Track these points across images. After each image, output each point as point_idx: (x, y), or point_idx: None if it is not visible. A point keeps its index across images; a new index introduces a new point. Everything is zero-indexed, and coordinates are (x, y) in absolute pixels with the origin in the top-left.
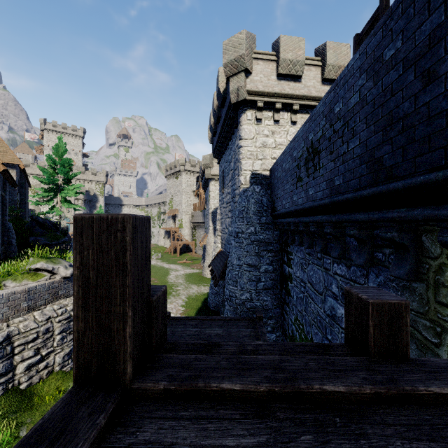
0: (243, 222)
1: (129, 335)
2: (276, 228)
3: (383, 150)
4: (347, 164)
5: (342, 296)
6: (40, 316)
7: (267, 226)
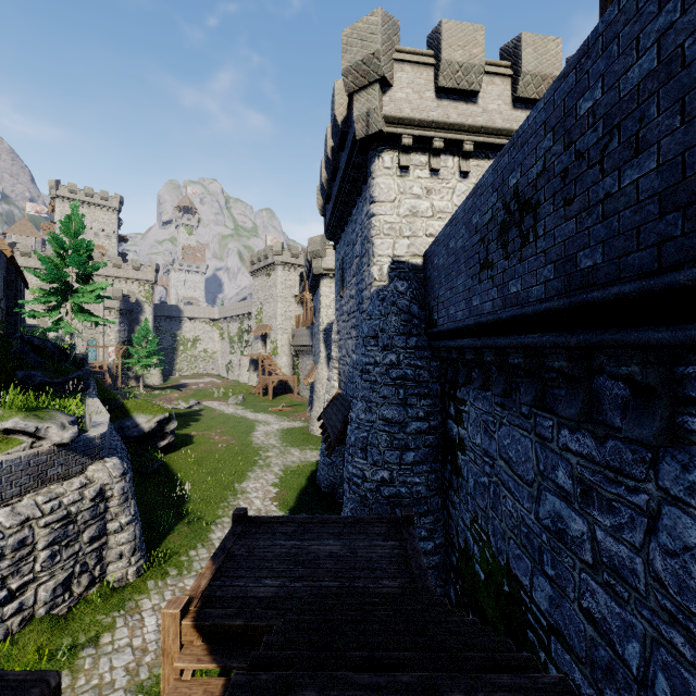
0: (378, 345)
1: None
2: (435, 356)
3: None
4: (617, 218)
5: (583, 497)
6: (8, 517)
7: (419, 353)
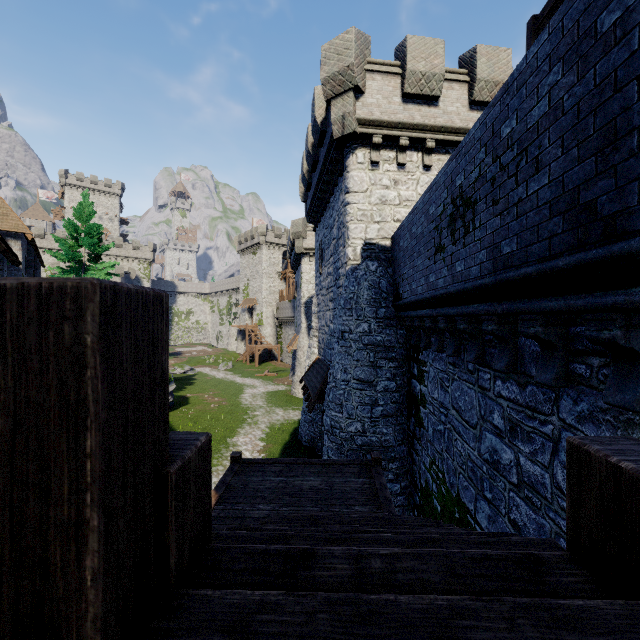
0: (352, 316)
1: (93, 575)
2: (401, 325)
3: (598, 188)
4: (525, 217)
5: (511, 432)
6: None
7: (388, 322)
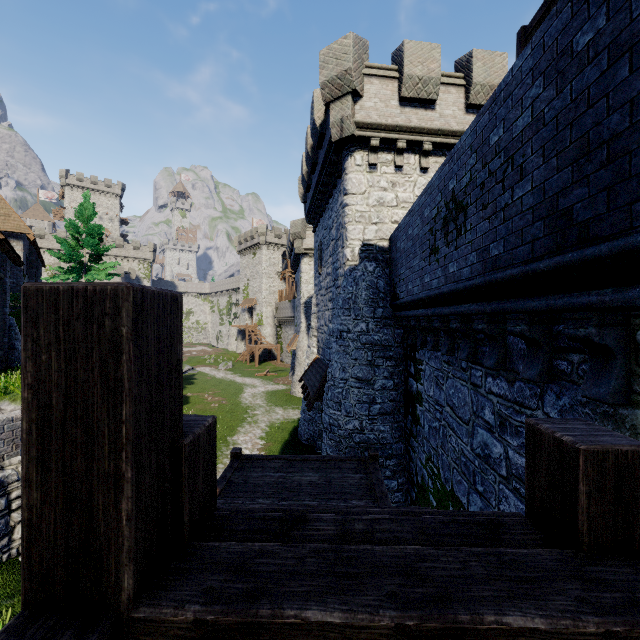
0: (350, 315)
1: (128, 516)
2: (399, 325)
3: (574, 196)
4: (511, 222)
5: (501, 427)
6: None
7: (385, 322)
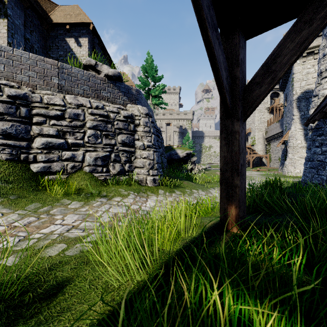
0: None
1: None
2: None
3: None
4: None
5: None
6: (70, 98)
7: None
